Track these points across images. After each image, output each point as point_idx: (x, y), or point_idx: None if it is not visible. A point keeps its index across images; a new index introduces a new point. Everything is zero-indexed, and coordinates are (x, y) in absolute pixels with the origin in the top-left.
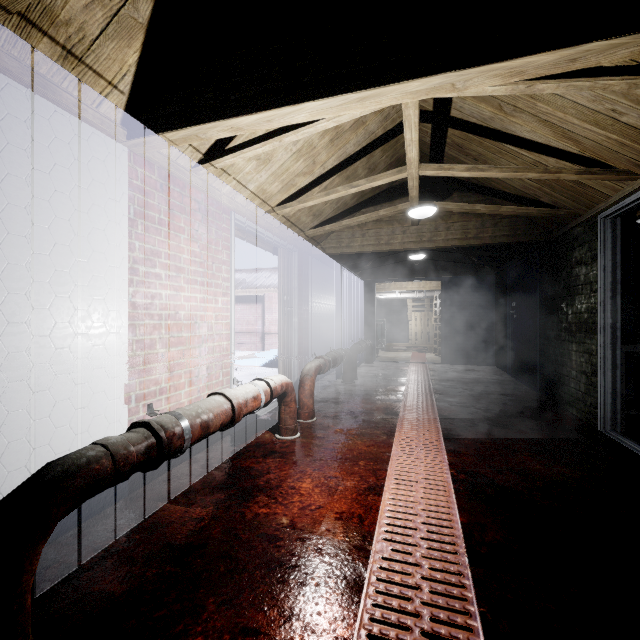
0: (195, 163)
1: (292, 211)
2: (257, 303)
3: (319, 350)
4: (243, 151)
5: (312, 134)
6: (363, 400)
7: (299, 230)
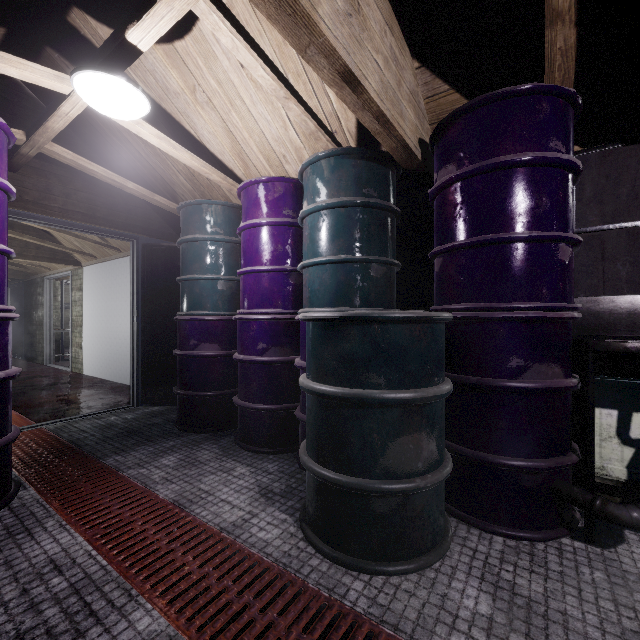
0: None
1: None
2: None
3: None
4: None
5: None
6: None
7: None
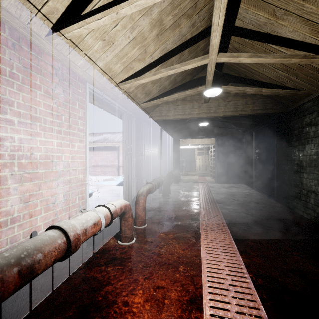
0: (48, 32)
1: (131, 88)
2: (115, 150)
3: (149, 177)
4: (86, 21)
5: (144, 26)
6: (176, 209)
7: (136, 103)
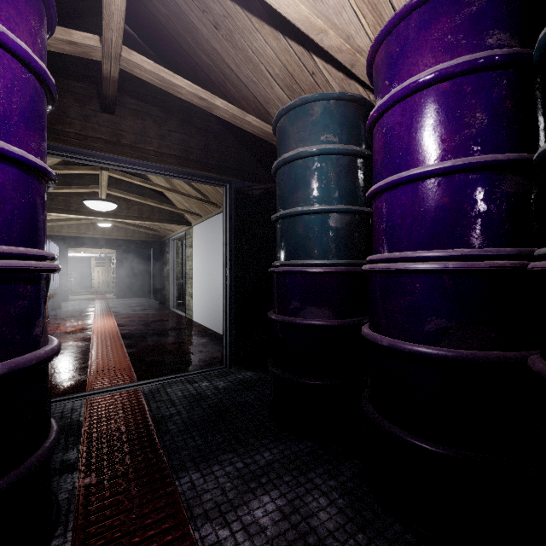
0: None
1: None
2: None
3: None
4: None
5: None
6: (72, 313)
7: None
